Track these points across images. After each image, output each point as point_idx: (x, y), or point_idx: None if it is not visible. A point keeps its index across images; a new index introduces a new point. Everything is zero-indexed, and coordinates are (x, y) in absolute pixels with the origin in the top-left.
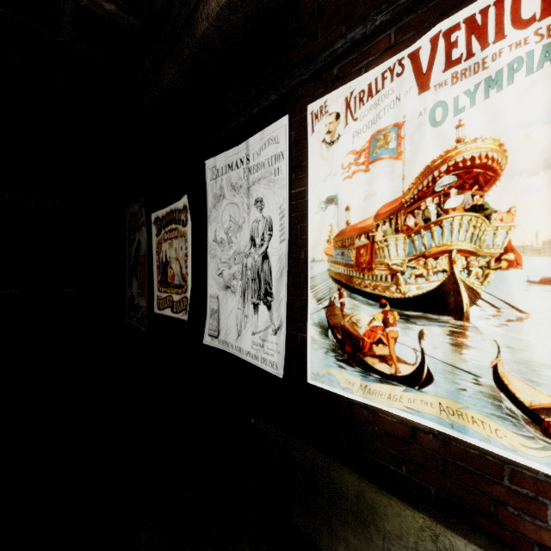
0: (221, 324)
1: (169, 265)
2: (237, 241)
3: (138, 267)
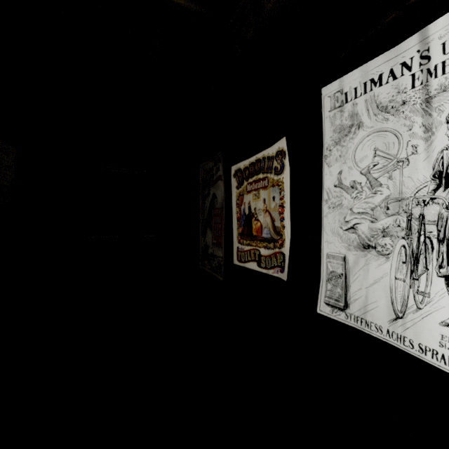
0: (352, 293)
1: (254, 217)
2: (392, 183)
3: (212, 219)
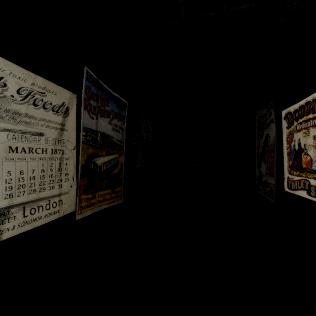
0: None
1: (303, 152)
2: None
3: (266, 154)
